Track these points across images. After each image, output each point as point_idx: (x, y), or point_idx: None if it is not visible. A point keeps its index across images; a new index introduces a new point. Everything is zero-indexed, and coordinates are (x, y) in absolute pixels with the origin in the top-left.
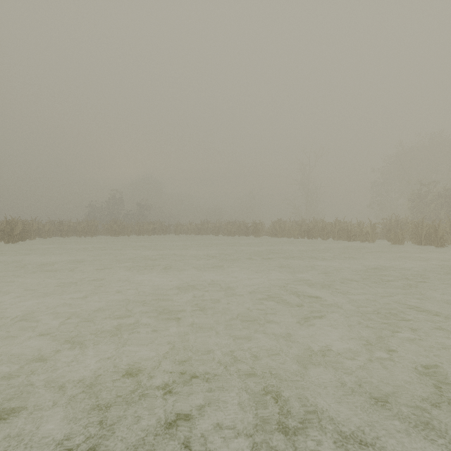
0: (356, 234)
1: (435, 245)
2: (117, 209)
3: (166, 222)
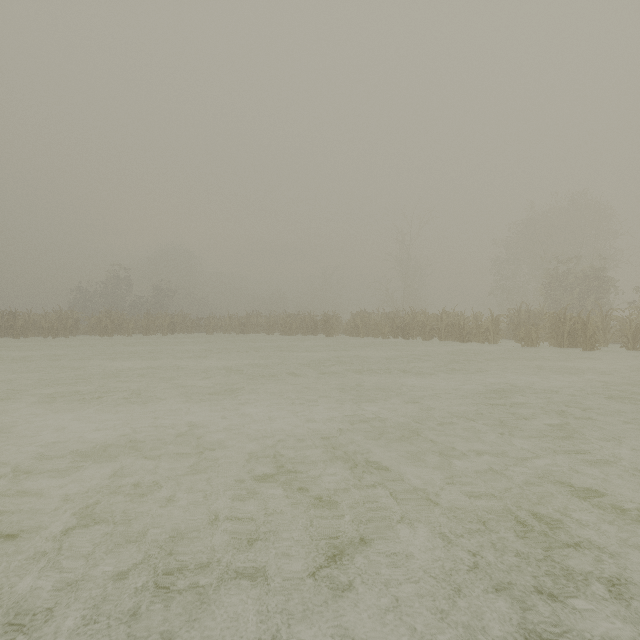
0: (471, 331)
1: (584, 348)
2: (120, 295)
3: (201, 314)
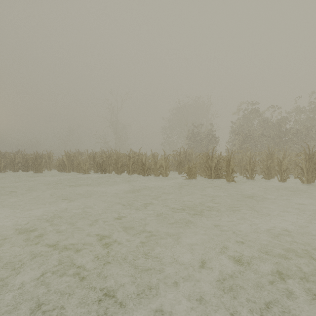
0: (150, 167)
1: (228, 179)
2: None
3: None
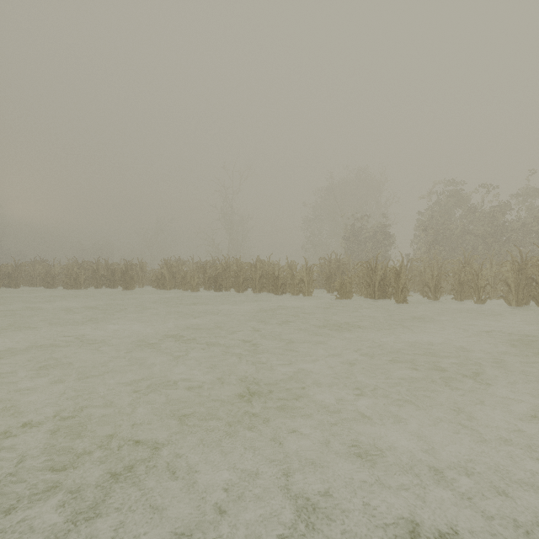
0: (286, 282)
1: (397, 300)
2: None
3: None
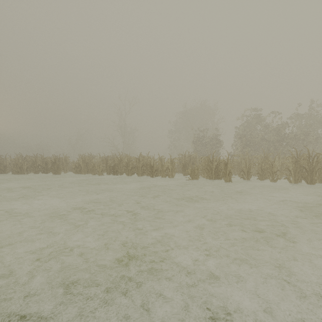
0: (158, 169)
1: (225, 180)
2: None
3: None
